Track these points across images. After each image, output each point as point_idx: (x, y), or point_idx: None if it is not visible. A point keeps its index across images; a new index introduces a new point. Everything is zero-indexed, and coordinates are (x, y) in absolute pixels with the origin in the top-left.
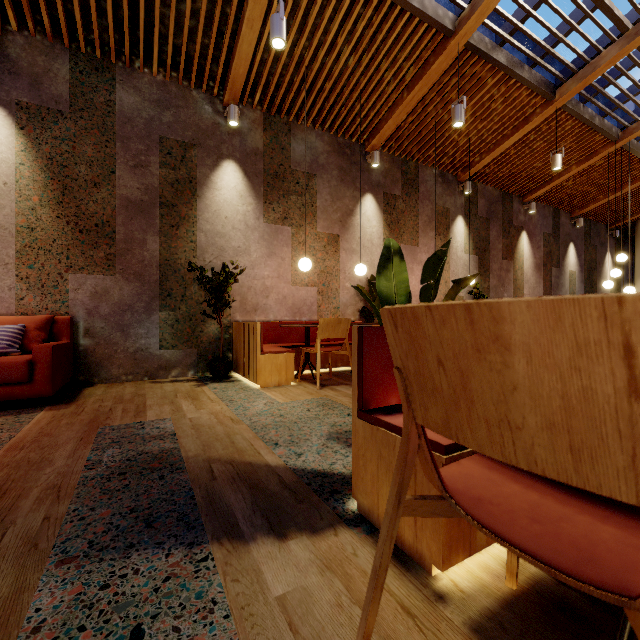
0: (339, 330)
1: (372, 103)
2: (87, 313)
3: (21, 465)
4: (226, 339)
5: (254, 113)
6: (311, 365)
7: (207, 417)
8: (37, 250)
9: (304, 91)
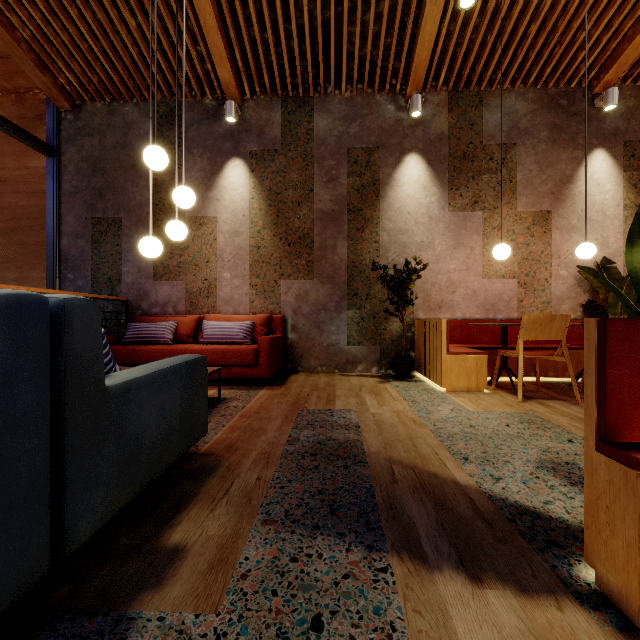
0: (551, 330)
1: (605, 24)
2: (293, 312)
3: (247, 430)
4: (408, 337)
5: (438, 96)
6: (509, 371)
7: (389, 415)
8: (261, 263)
9: (500, 48)
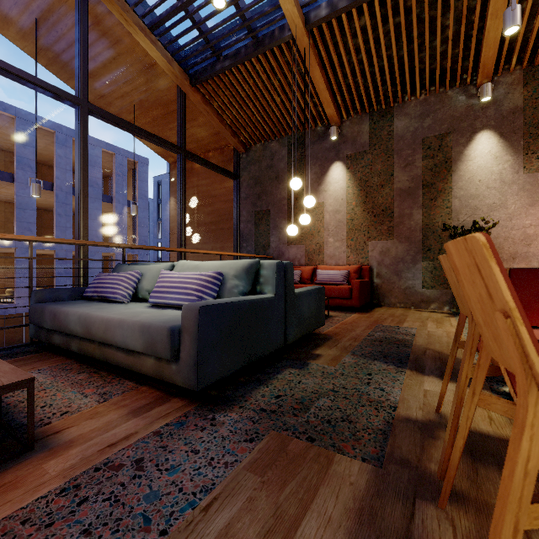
0: None
1: None
2: (377, 264)
3: (344, 329)
4: None
5: (511, 76)
6: None
7: (440, 332)
8: (354, 230)
9: None
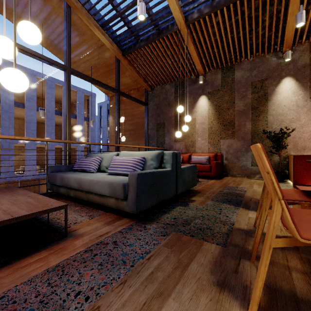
0: None
1: None
2: (226, 152)
3: (207, 188)
4: (284, 163)
5: (303, 46)
6: None
7: (260, 190)
8: (212, 134)
9: None
